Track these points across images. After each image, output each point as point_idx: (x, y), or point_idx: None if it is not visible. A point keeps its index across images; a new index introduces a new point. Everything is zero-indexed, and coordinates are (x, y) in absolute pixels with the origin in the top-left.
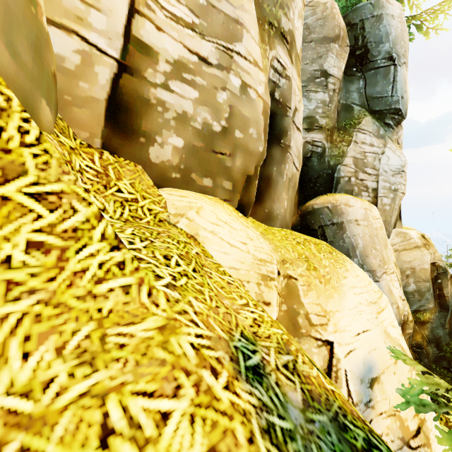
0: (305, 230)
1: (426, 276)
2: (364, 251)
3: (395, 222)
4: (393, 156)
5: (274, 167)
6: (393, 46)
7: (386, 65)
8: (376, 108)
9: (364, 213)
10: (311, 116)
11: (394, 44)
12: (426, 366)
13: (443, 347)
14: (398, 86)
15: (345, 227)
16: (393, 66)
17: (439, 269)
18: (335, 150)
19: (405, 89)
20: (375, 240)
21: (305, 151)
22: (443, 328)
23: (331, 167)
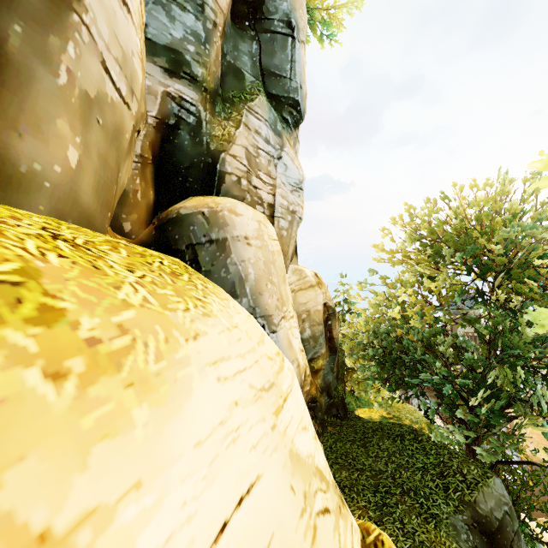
0: (164, 253)
1: (320, 318)
2: (257, 286)
3: (291, 257)
4: (291, 165)
5: (14, 22)
6: (292, 8)
7: (284, 32)
8: (272, 90)
9: (258, 228)
10: (175, 50)
11: (293, 7)
12: (320, 420)
13: (332, 393)
14: (297, 69)
15: (229, 247)
16: (292, 38)
17: (330, 310)
18: (218, 129)
19: (304, 79)
20: (271, 269)
21: (166, 110)
22: (332, 372)
23: (212, 153)
